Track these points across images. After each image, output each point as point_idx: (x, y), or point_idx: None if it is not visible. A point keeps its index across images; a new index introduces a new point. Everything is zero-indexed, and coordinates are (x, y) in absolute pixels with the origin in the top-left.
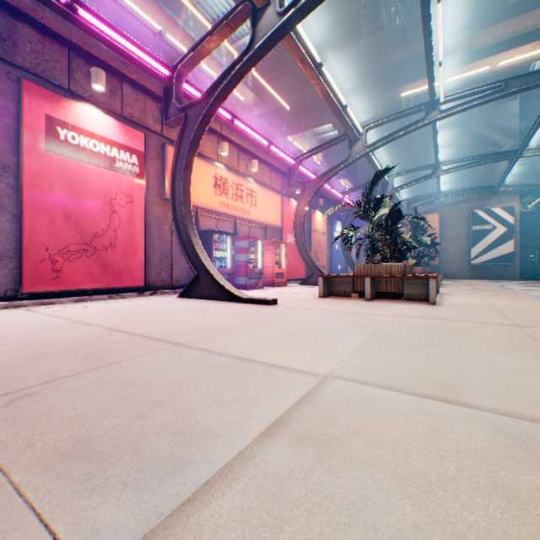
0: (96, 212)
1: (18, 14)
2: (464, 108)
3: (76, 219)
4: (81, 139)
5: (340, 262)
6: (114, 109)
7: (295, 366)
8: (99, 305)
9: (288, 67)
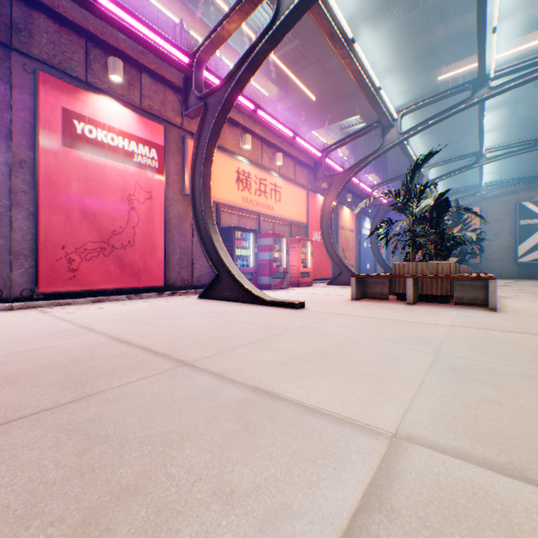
0: (114, 208)
1: (34, 4)
2: (520, 82)
3: (93, 216)
4: (98, 133)
5: (369, 261)
6: (132, 101)
7: (342, 412)
8: (115, 306)
9: (314, 57)
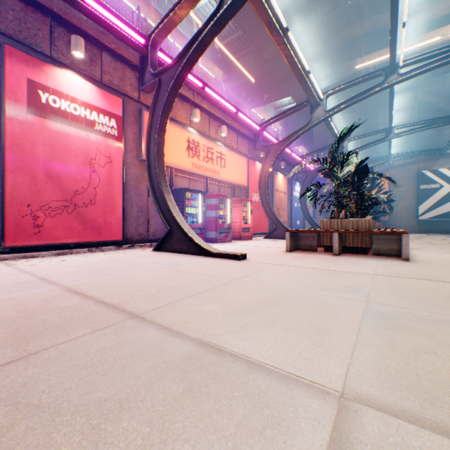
0: (76, 171)
1: None
2: (424, 70)
3: (57, 178)
4: (62, 103)
5: (299, 218)
6: (94, 76)
7: (287, 368)
8: (77, 258)
9: (253, 46)
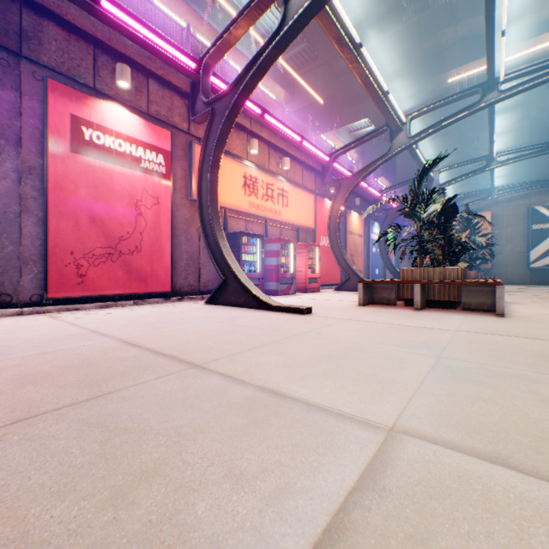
0: (121, 214)
1: (43, 12)
2: (530, 85)
3: (101, 222)
4: (106, 139)
5: (377, 266)
6: (140, 107)
7: (344, 409)
8: (123, 311)
9: (322, 60)
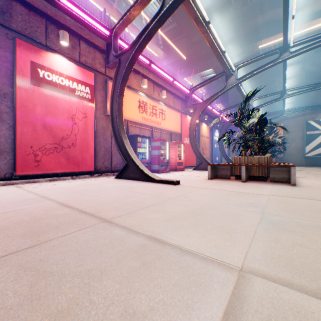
0: (63, 123)
1: None
2: (308, 49)
3: (50, 128)
4: (53, 77)
5: (217, 156)
6: (74, 58)
7: (206, 253)
8: (63, 183)
9: (185, 33)
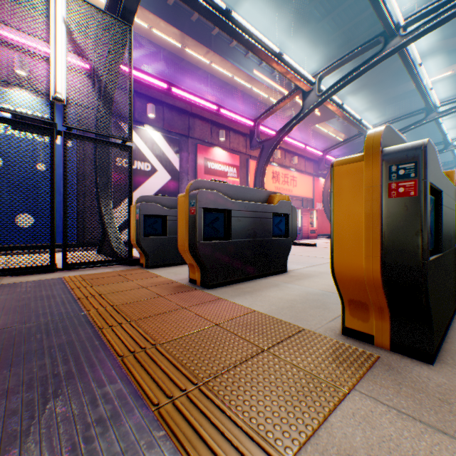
0: None
1: (195, 116)
2: None
3: None
4: (215, 165)
5: None
6: (226, 146)
7: None
8: None
9: None
